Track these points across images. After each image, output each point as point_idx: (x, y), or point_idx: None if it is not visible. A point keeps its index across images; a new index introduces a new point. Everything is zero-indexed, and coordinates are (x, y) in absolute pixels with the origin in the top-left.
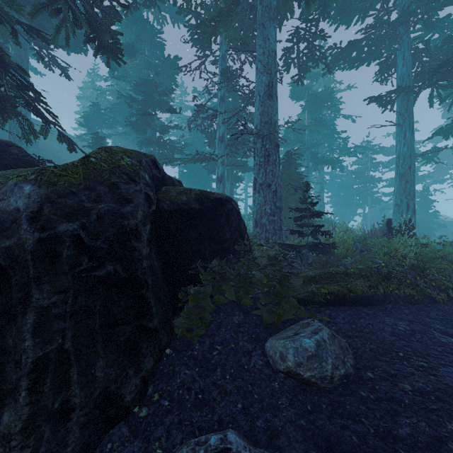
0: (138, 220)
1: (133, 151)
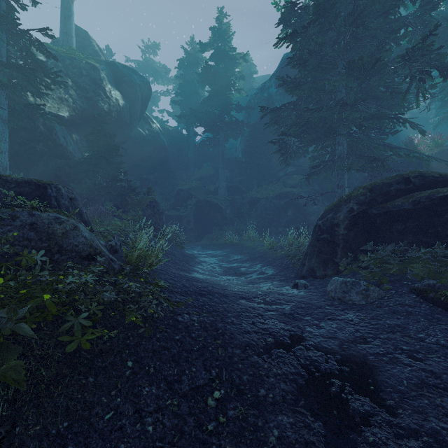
0: (339, 220)
1: (383, 180)
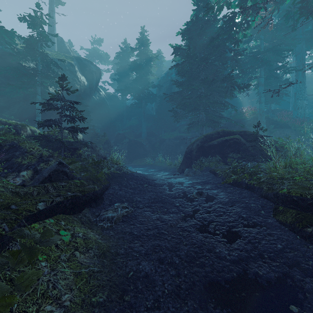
0: (193, 149)
1: (211, 132)
